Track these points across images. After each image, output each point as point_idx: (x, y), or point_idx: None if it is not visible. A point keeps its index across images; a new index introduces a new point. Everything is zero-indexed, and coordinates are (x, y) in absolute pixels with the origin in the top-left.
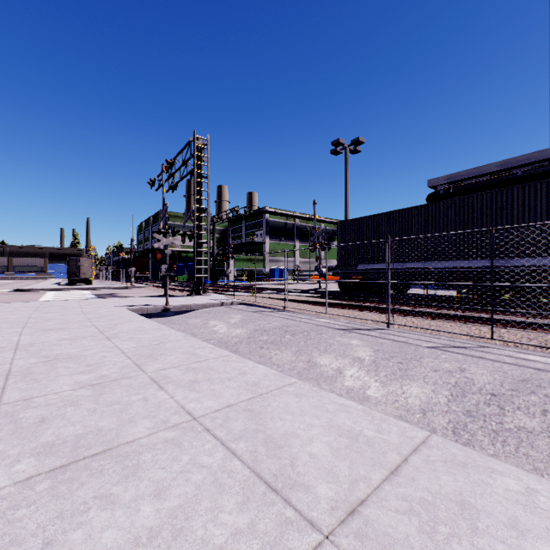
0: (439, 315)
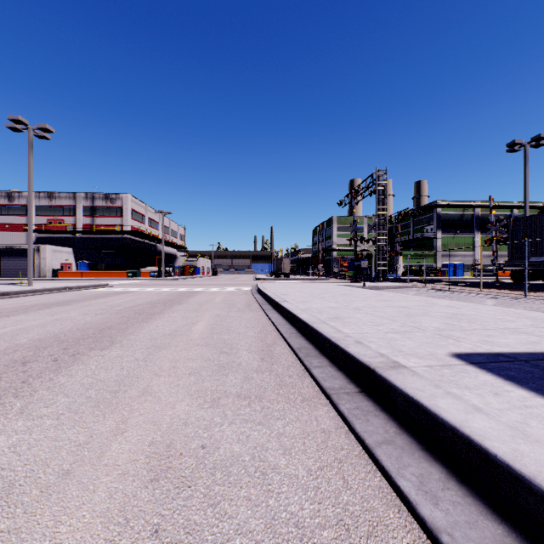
0: None
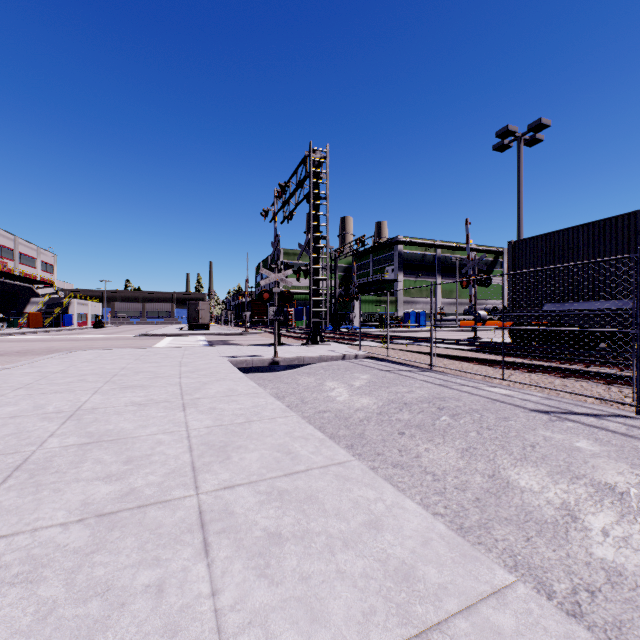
0: None
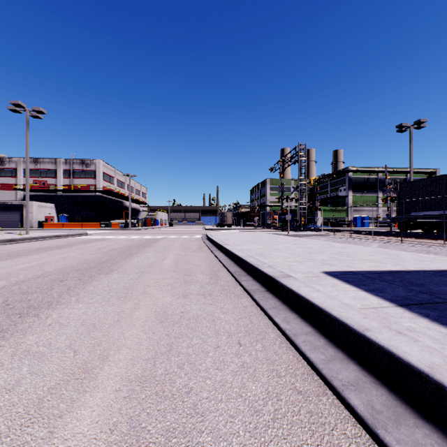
0: (436, 238)
